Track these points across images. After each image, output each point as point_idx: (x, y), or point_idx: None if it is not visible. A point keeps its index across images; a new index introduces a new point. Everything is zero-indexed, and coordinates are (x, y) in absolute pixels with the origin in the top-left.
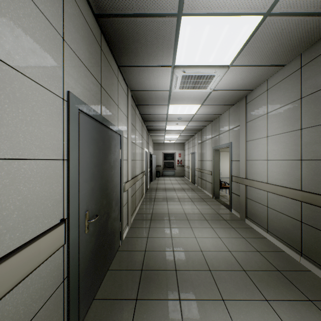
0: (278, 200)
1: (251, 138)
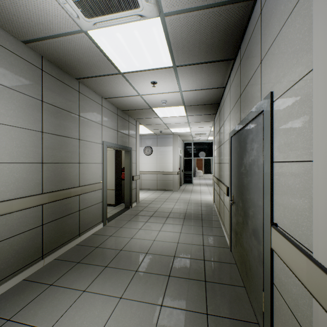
0: (7, 222)
1: None
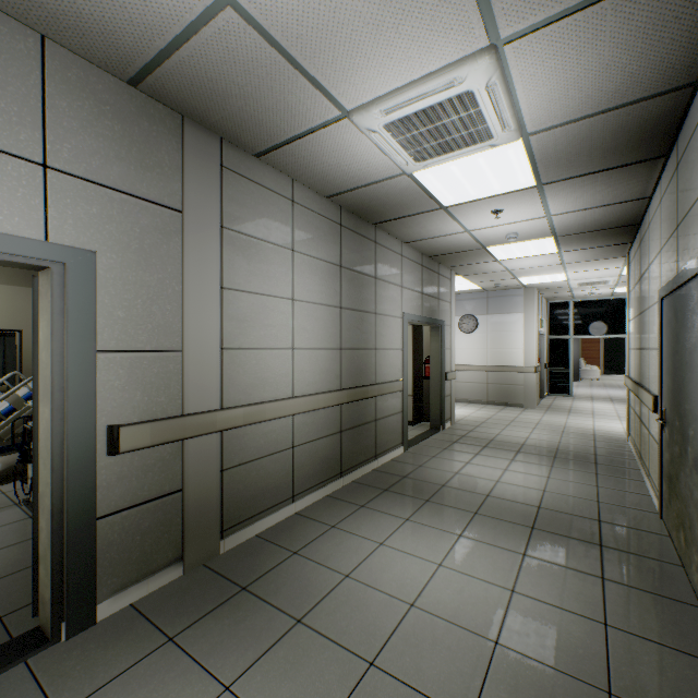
0: (315, 420)
1: (245, 286)
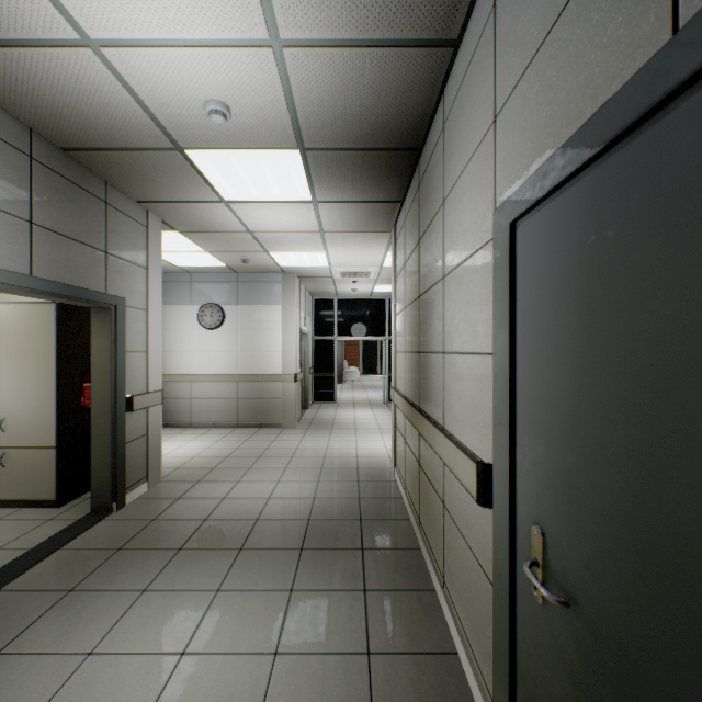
0: None
1: None
